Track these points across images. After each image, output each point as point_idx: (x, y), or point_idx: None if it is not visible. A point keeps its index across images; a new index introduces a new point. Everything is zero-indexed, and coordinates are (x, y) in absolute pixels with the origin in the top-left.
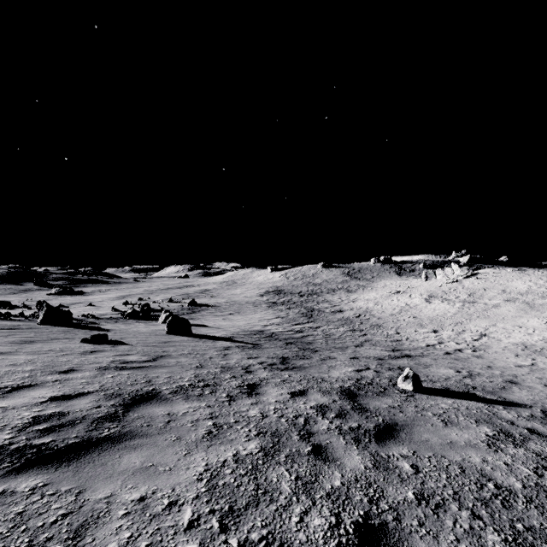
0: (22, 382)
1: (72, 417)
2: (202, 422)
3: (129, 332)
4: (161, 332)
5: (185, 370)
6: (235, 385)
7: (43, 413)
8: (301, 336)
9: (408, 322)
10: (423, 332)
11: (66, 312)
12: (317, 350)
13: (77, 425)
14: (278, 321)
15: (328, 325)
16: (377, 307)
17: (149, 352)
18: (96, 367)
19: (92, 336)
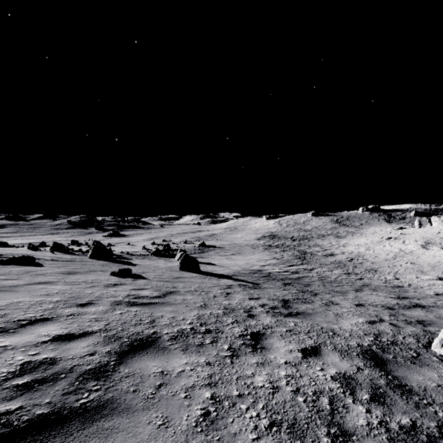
0: (41, 314)
1: (60, 367)
2: (198, 392)
3: (150, 267)
4: (175, 268)
5: (188, 309)
6: (237, 334)
7: (35, 358)
8: (297, 277)
9: (405, 268)
10: (426, 278)
11: (107, 249)
12: (316, 293)
13: (59, 381)
14: (274, 262)
15: (322, 267)
16: (369, 252)
17: (161, 287)
18: (111, 302)
19: (119, 270)
